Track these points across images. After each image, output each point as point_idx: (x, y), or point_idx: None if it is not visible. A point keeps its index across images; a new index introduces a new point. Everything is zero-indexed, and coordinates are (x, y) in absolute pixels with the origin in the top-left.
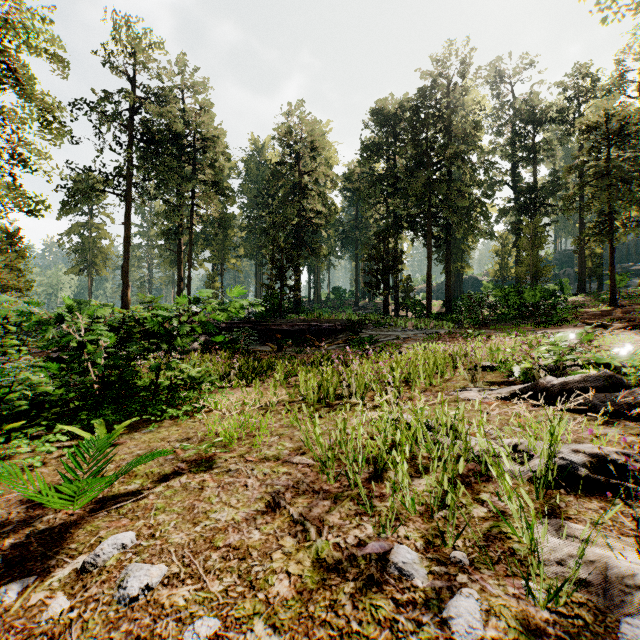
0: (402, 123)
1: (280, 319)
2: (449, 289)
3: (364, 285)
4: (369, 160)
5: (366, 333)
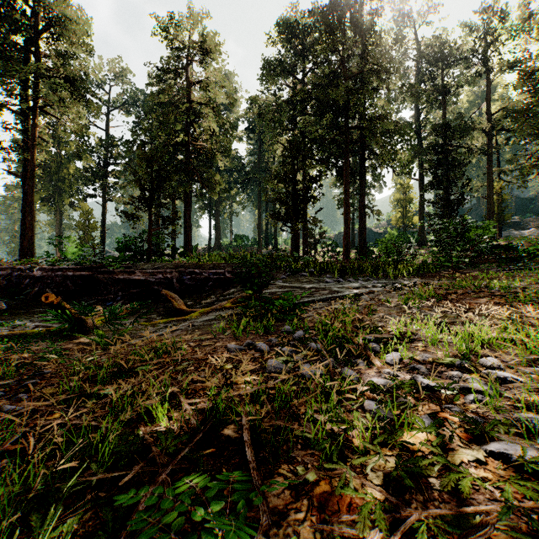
0: (311, 40)
1: (142, 263)
2: (364, 232)
3: (269, 217)
4: (274, 77)
5: (274, 285)
